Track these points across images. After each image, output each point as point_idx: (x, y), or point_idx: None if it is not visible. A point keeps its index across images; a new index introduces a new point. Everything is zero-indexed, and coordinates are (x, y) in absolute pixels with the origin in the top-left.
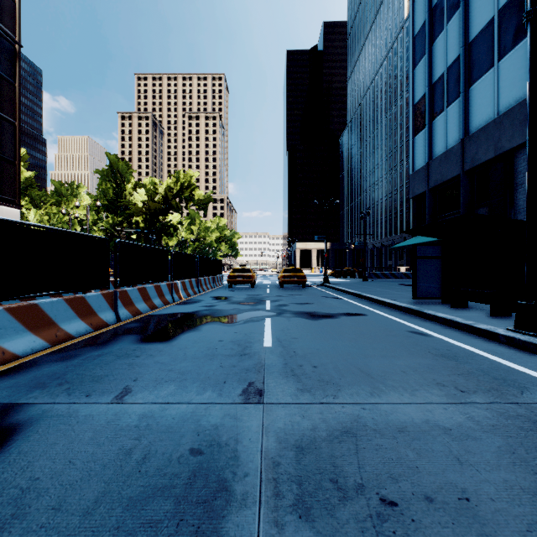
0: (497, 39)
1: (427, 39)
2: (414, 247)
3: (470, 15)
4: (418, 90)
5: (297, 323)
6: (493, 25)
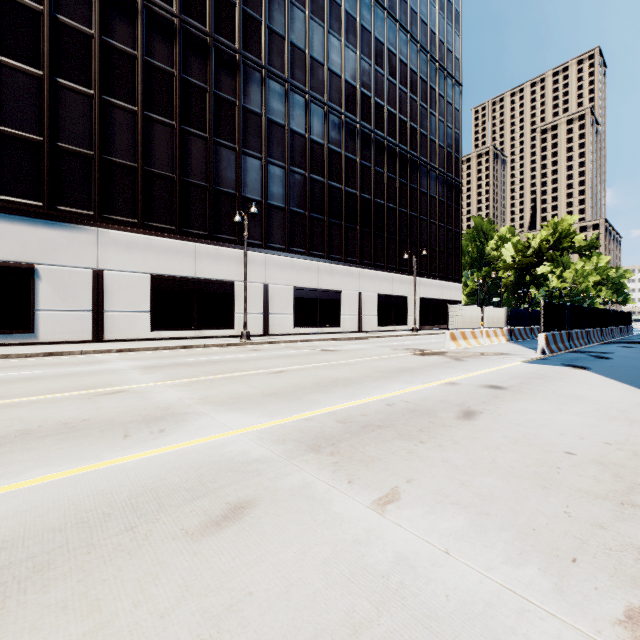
0: None
1: None
2: None
3: None
4: None
5: None
6: None
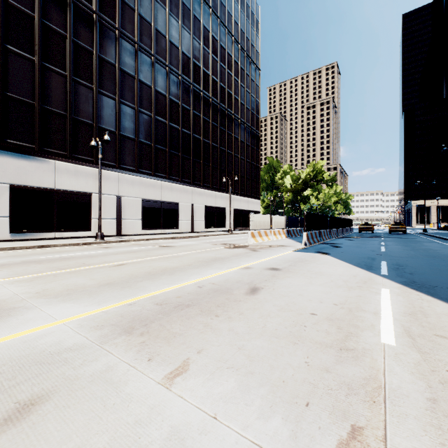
0: None
1: None
2: None
3: None
4: None
5: (391, 238)
6: None
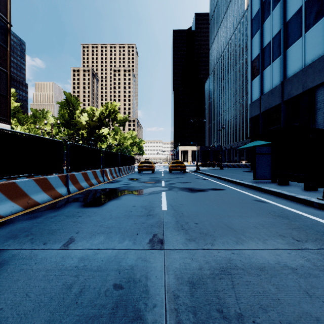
0: (304, 19)
1: (260, 21)
2: (254, 147)
3: (287, 5)
4: (254, 52)
5: (182, 195)
6: (302, 11)
